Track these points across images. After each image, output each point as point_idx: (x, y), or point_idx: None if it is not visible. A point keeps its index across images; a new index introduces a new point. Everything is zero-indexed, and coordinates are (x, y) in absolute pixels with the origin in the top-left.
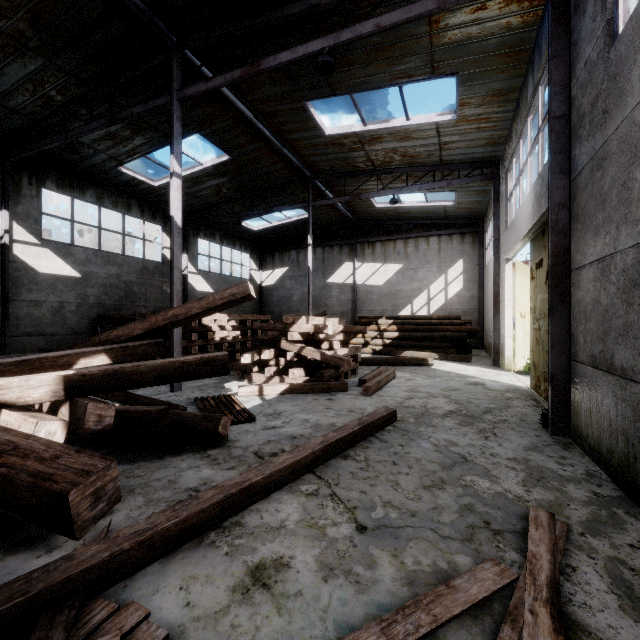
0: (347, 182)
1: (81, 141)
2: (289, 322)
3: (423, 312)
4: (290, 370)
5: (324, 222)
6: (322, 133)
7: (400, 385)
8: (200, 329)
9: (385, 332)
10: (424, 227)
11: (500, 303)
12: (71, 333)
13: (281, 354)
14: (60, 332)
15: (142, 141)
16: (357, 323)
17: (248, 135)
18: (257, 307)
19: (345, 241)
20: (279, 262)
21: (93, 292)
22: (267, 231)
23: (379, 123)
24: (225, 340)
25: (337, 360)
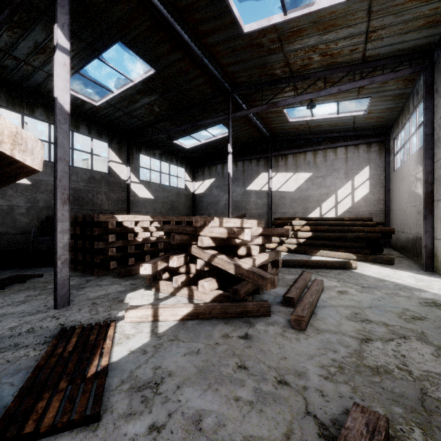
0: (264, 95)
1: (16, 56)
2: (198, 225)
3: (331, 214)
4: (199, 282)
5: (244, 139)
6: (240, 31)
7: (336, 304)
8: (121, 230)
9: (299, 232)
10: (332, 139)
11: (433, 203)
12: (21, 233)
13: (193, 259)
14: (10, 232)
15: (71, 54)
16: (273, 224)
17: (168, 42)
18: (191, 210)
19: (261, 155)
20: (208, 174)
21: (43, 197)
22: (197, 149)
23: (301, 9)
24: (148, 240)
25: (256, 277)
